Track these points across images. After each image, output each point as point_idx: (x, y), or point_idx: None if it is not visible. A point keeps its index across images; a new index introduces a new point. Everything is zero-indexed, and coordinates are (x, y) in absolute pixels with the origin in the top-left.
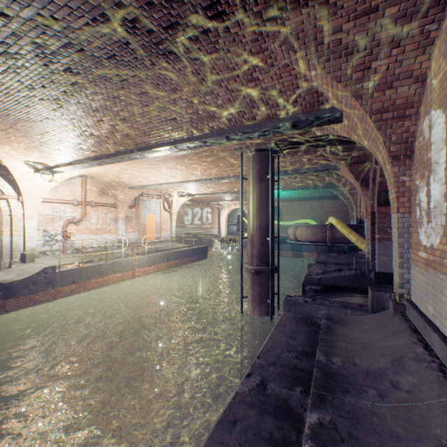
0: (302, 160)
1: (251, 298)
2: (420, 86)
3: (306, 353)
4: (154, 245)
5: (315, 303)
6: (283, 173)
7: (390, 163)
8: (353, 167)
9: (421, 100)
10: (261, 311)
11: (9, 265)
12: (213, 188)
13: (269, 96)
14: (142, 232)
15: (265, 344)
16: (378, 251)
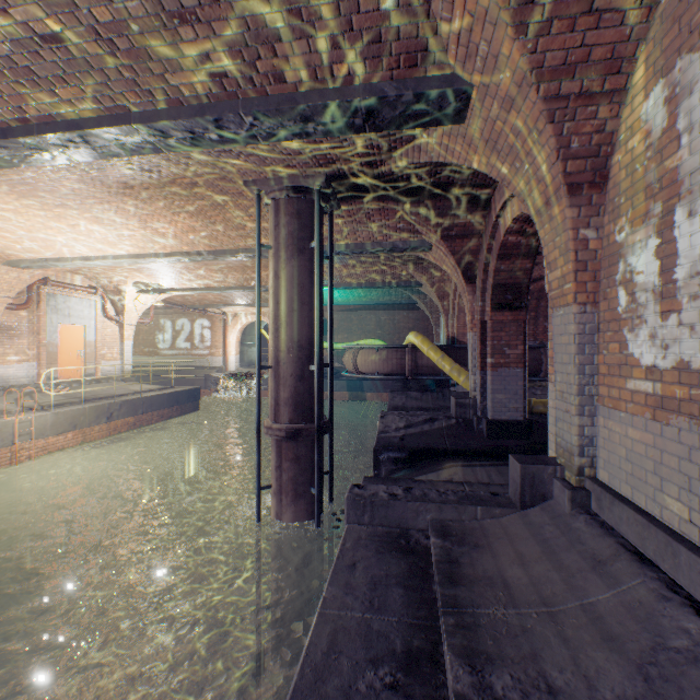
0: (373, 227)
1: (279, 488)
2: (644, 20)
3: (418, 658)
4: (78, 389)
5: (413, 498)
6: (338, 249)
7: (563, 199)
8: (455, 243)
9: (638, 55)
10: (299, 511)
11: None
12: (209, 277)
13: (319, 3)
14: (49, 363)
15: (309, 651)
16: (492, 385)
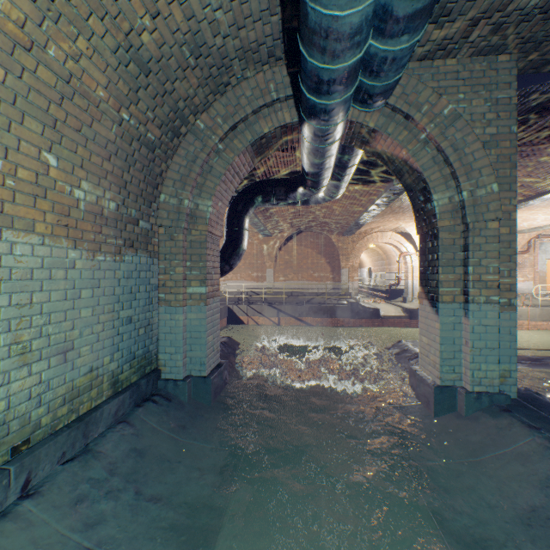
0: None
1: None
2: None
3: None
4: None
5: None
6: None
7: None
8: None
9: None
10: None
11: (410, 300)
12: None
13: None
14: (539, 282)
15: None
16: None
